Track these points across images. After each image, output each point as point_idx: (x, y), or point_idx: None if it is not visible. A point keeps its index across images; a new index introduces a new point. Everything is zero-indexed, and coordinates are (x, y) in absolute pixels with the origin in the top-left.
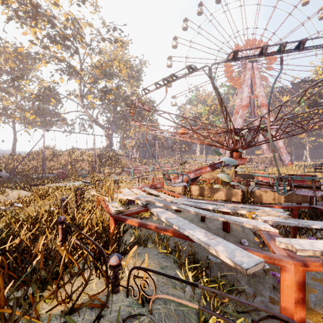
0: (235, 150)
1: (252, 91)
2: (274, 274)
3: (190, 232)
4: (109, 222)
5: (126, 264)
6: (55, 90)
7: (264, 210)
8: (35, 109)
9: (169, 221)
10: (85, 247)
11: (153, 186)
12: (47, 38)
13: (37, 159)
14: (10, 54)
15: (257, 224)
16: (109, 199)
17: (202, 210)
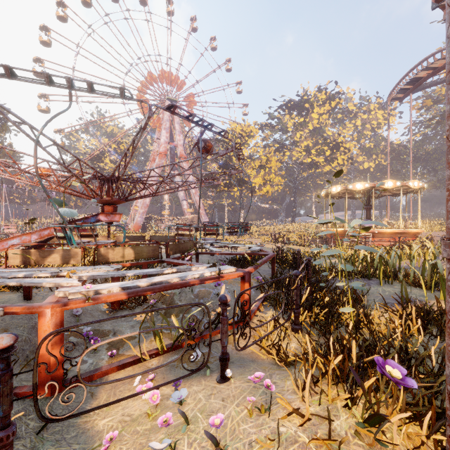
0: (106, 203)
1: (172, 137)
2: (88, 333)
3: None
4: None
5: None
6: None
7: (97, 267)
8: None
9: None
10: None
11: None
12: None
13: None
14: None
15: (61, 281)
16: None
17: None
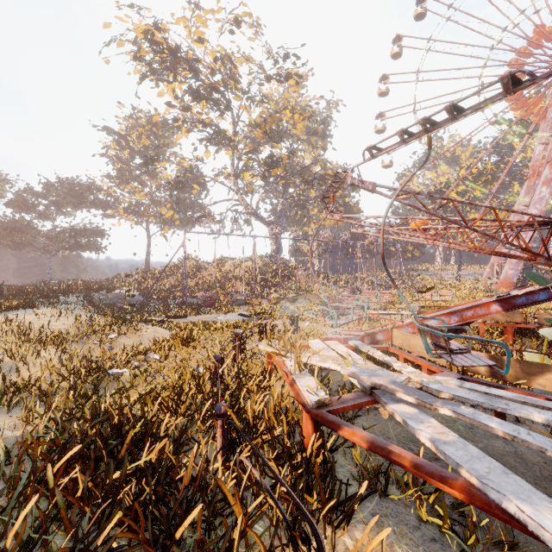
0: None
1: None
2: None
3: (526, 513)
4: (297, 413)
5: (354, 546)
6: (198, 170)
7: None
8: (172, 202)
9: (447, 454)
10: (269, 489)
11: (367, 338)
12: (189, 94)
13: (176, 275)
14: (144, 128)
15: None
16: (295, 367)
17: (524, 431)
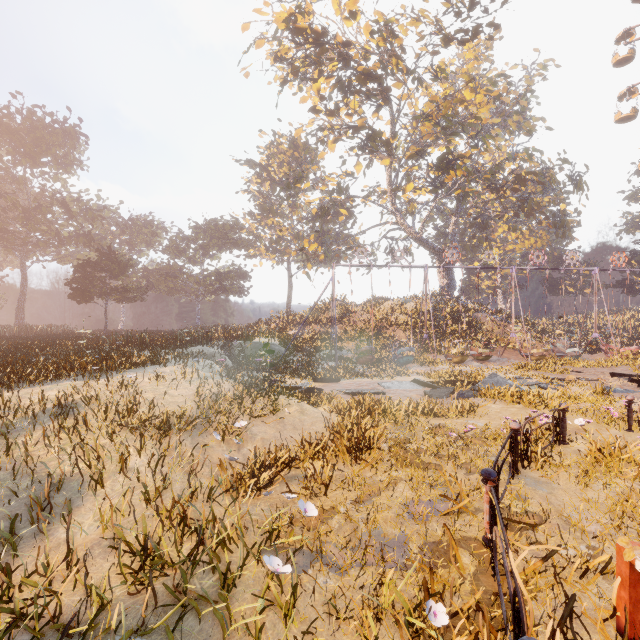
0: None
1: None
2: None
3: None
4: None
5: None
6: (348, 188)
7: None
8: (315, 235)
9: None
10: None
11: None
12: (338, 88)
13: (320, 321)
14: (285, 154)
15: None
16: None
17: None
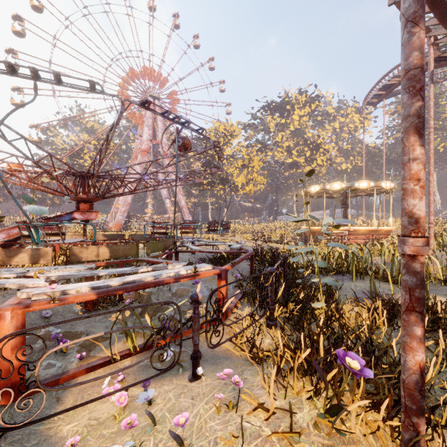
0: (82, 200)
1: (155, 134)
2: (57, 336)
3: None
4: None
5: None
6: None
7: (68, 267)
8: None
9: None
10: None
11: None
12: None
13: None
14: None
15: (27, 282)
16: None
17: None
